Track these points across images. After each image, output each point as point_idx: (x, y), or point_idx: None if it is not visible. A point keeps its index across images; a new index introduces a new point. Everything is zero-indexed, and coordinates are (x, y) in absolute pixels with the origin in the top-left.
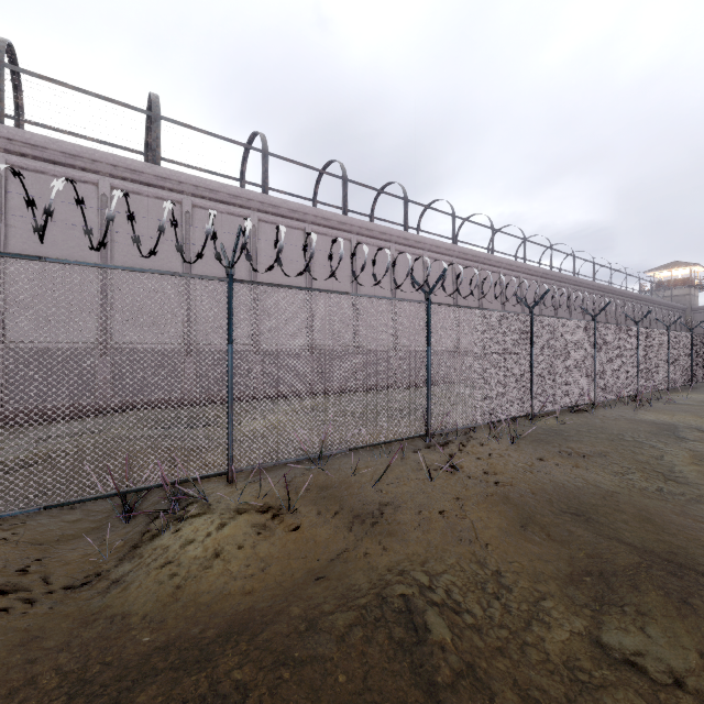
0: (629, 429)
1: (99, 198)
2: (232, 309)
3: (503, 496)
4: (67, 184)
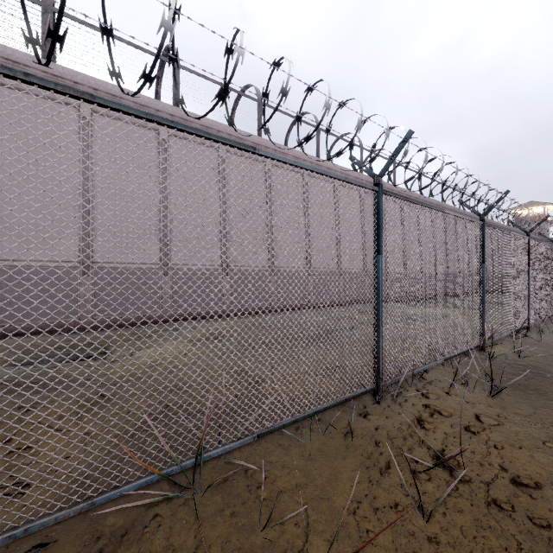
0: None
1: None
2: None
3: None
4: None
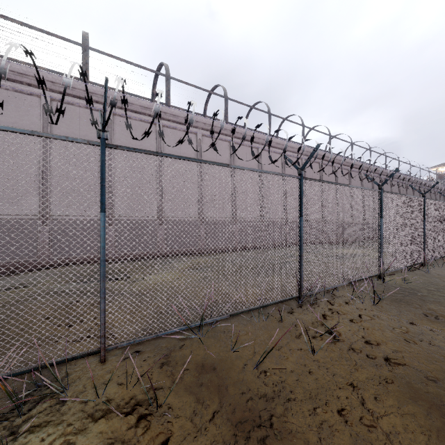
0: None
1: (41, 107)
2: (104, 175)
3: (406, 387)
4: (17, 95)
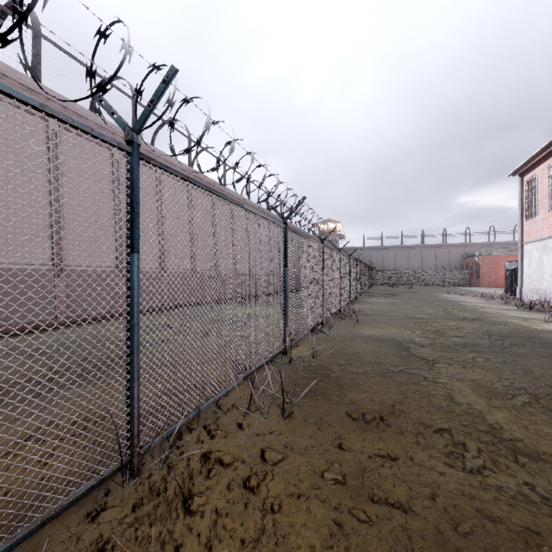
0: (376, 353)
1: None
2: None
3: None
4: None
